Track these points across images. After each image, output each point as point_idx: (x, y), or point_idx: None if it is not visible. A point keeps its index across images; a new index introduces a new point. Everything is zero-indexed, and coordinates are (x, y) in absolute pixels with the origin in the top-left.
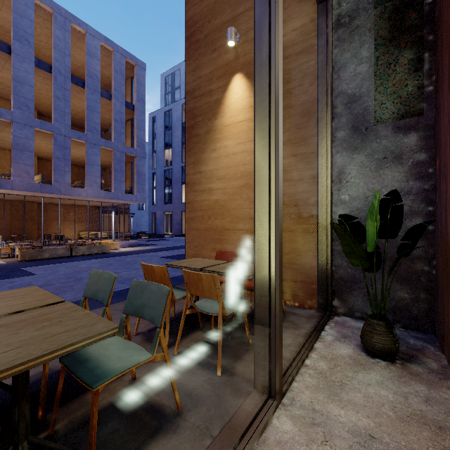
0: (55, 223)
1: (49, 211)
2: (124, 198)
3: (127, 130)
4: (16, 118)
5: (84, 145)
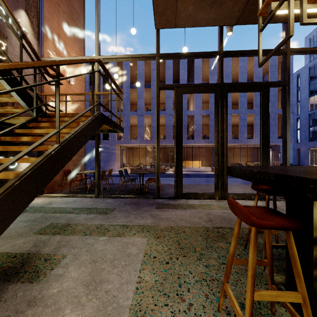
0: (234, 157)
1: (232, 151)
2: (277, 142)
3: (278, 97)
4: None
5: (252, 115)
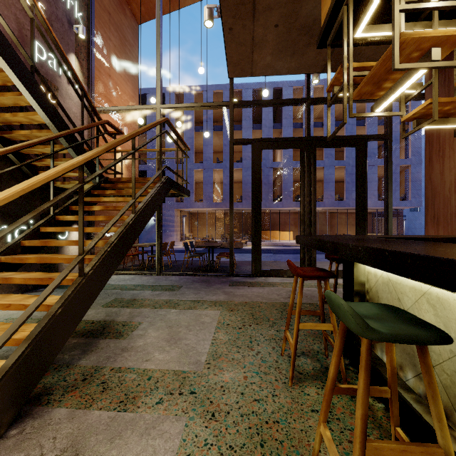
0: (340, 226)
1: (336, 218)
2: (398, 205)
3: (400, 142)
4: (325, 164)
5: None
